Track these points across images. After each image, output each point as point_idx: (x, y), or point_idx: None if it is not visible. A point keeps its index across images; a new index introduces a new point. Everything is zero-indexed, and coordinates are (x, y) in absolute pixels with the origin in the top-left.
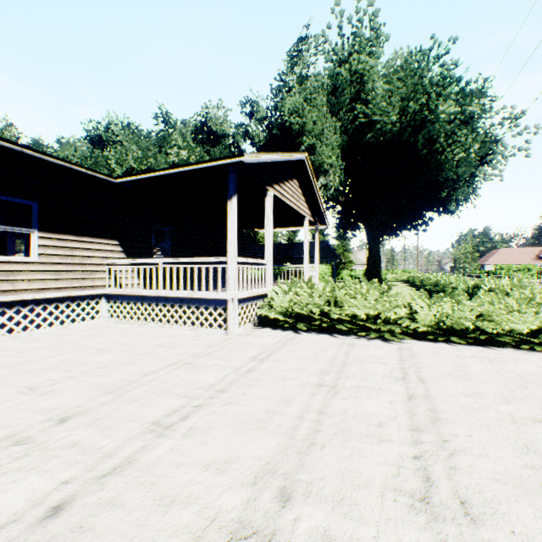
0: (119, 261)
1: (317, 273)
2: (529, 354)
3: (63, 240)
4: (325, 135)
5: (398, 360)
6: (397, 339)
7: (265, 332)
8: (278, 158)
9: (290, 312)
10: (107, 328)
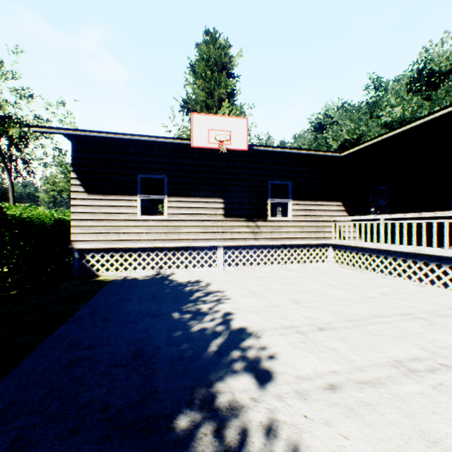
0: (342, 218)
1: None
2: None
3: (305, 204)
4: None
5: None
6: None
7: None
8: None
9: None
10: (334, 270)
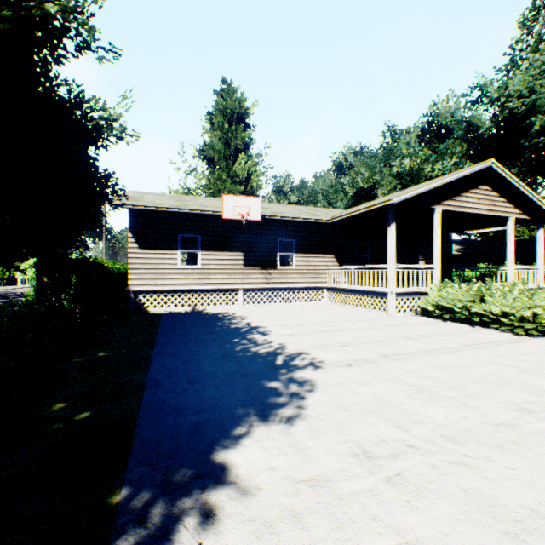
0: (332, 267)
1: (539, 275)
2: None
3: (306, 257)
4: None
5: (491, 341)
6: (536, 336)
7: (417, 318)
8: (437, 184)
9: (440, 306)
10: (325, 306)
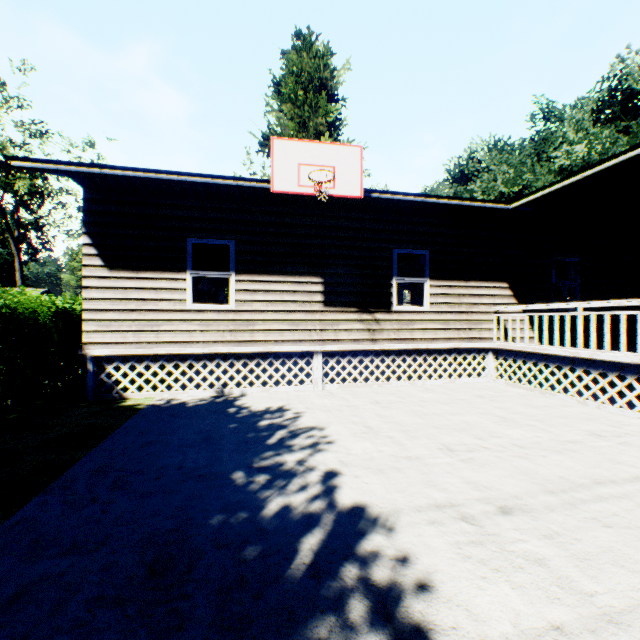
0: (510, 307)
1: None
2: None
3: (450, 286)
4: None
5: None
6: None
7: None
8: None
9: None
10: (498, 390)
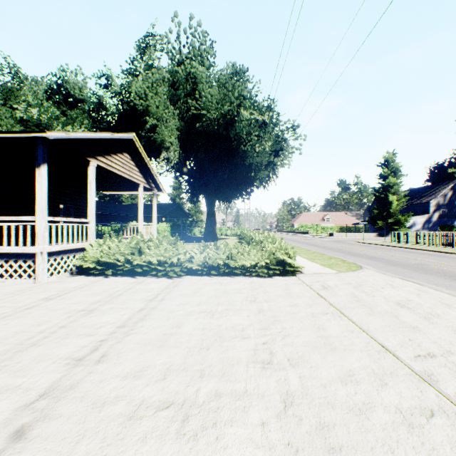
0: None
1: (155, 229)
2: (249, 278)
3: None
4: (165, 119)
5: (162, 289)
6: (180, 276)
7: (77, 279)
8: (96, 136)
9: (102, 261)
10: None
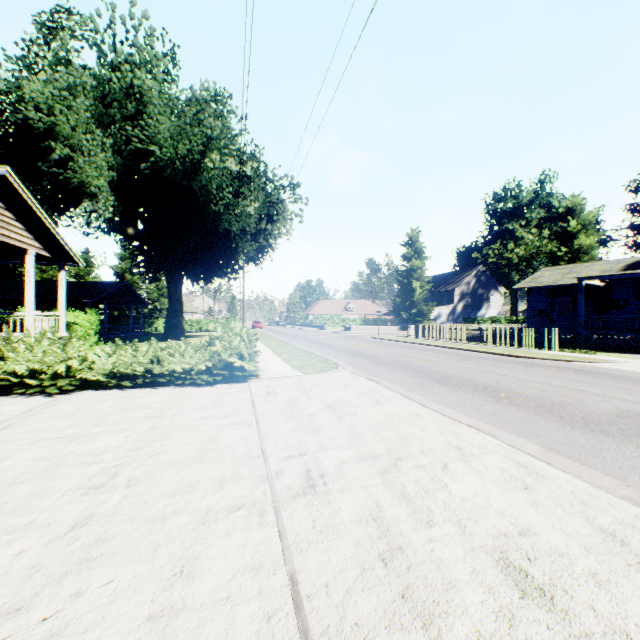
0: None
1: (63, 323)
2: (180, 389)
3: None
4: (87, 149)
5: (22, 412)
6: (73, 391)
7: None
8: None
9: None
10: None
